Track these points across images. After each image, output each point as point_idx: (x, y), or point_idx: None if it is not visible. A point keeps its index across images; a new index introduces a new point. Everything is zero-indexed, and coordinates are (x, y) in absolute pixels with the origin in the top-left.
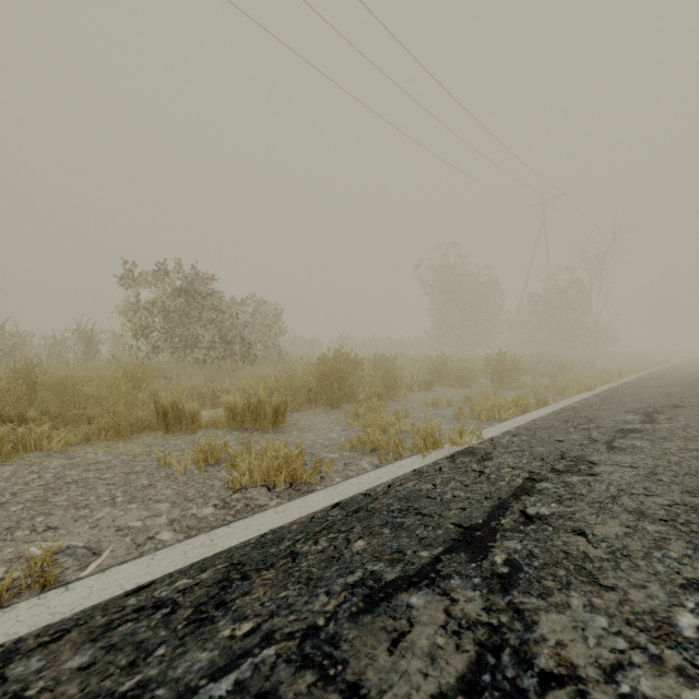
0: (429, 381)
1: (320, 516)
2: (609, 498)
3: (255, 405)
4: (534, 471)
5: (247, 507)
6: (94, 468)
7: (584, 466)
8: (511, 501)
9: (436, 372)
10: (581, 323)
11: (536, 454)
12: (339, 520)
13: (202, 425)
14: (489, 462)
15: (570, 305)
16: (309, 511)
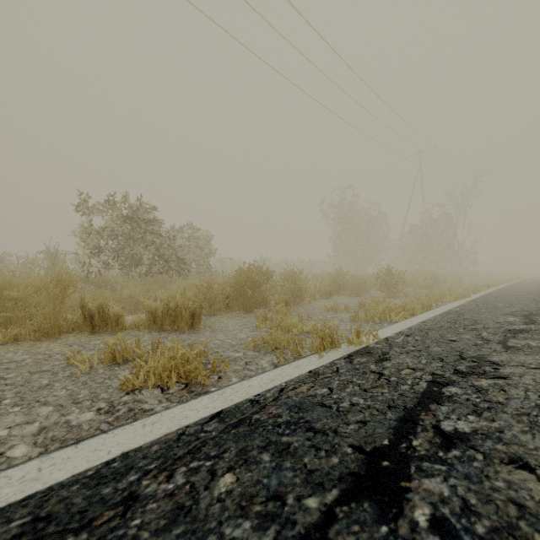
0: (330, 291)
1: (192, 431)
2: (536, 408)
3: (173, 309)
4: (437, 372)
5: (129, 412)
6: (4, 367)
7: (489, 368)
8: (420, 412)
9: (335, 284)
10: (450, 248)
11: (434, 354)
12: (212, 438)
13: (127, 327)
14: (388, 362)
15: (441, 233)
16: (182, 424)
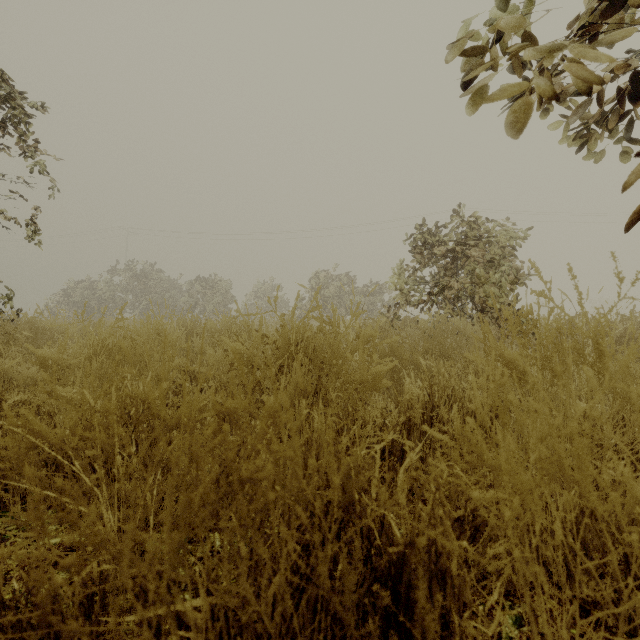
0: None
1: None
2: None
3: None
4: None
5: None
6: None
7: None
8: None
9: None
10: None
11: None
12: None
13: None
14: None
15: None
16: None
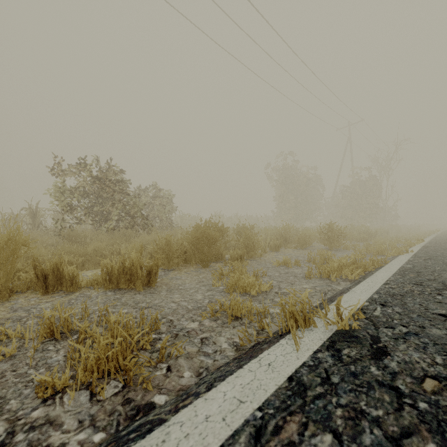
0: (278, 245)
1: None
2: None
3: (129, 267)
4: None
5: None
6: None
7: None
8: None
9: (282, 238)
10: (376, 205)
11: (442, 343)
12: None
13: (83, 285)
14: (390, 360)
15: (368, 193)
16: None
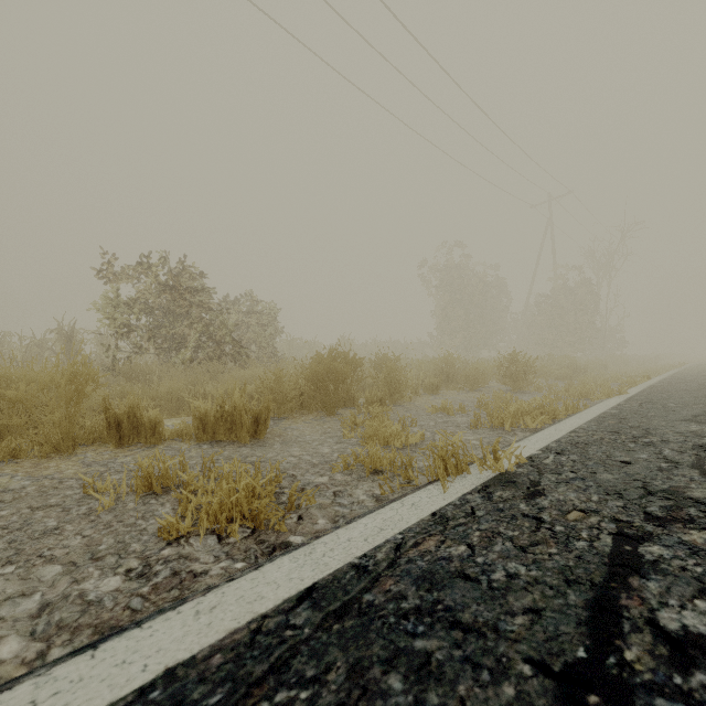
0: (436, 384)
1: (272, 626)
2: None
3: (230, 412)
4: (620, 518)
5: (173, 577)
6: None
7: (694, 510)
8: (618, 592)
9: (443, 375)
10: (590, 325)
11: (606, 486)
12: (304, 641)
13: (167, 436)
14: (543, 499)
15: (579, 305)
16: (255, 612)
